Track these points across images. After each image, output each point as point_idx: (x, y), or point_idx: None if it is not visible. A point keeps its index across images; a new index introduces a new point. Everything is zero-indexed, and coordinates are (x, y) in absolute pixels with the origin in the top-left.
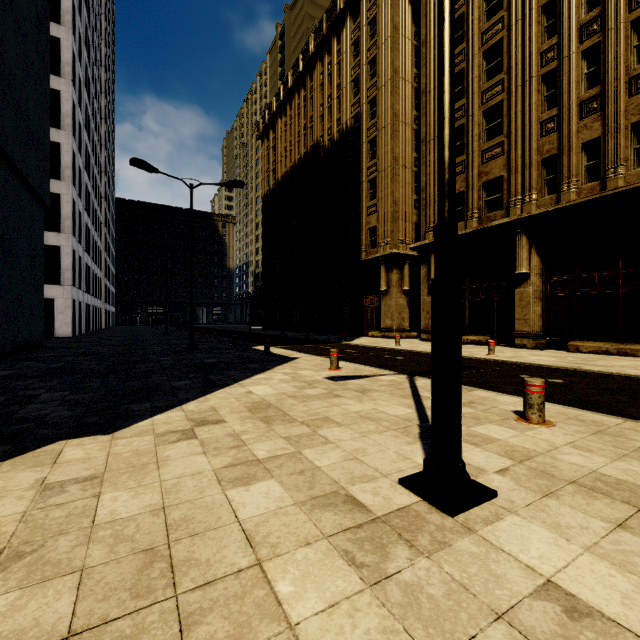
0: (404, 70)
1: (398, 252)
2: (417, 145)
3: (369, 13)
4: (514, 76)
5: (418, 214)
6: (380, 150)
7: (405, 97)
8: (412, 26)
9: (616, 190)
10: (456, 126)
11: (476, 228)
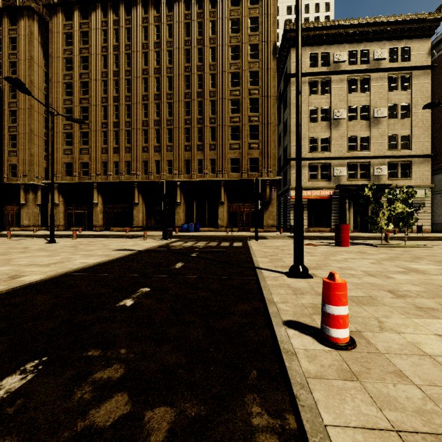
0: (38, 83)
1: (34, 183)
2: (46, 125)
3: (11, 32)
4: (93, 125)
5: (47, 163)
6: (20, 121)
7: (38, 98)
8: (43, 60)
9: (121, 181)
10: (68, 132)
11: (77, 181)
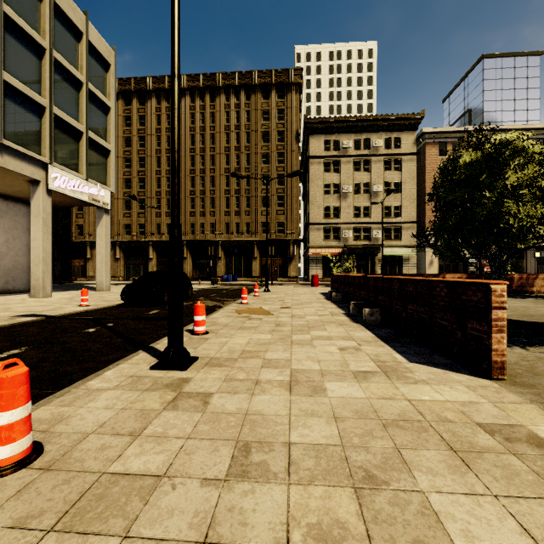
0: None
1: None
2: None
3: None
4: (149, 193)
5: None
6: None
7: None
8: None
9: None
10: (128, 198)
11: (136, 240)
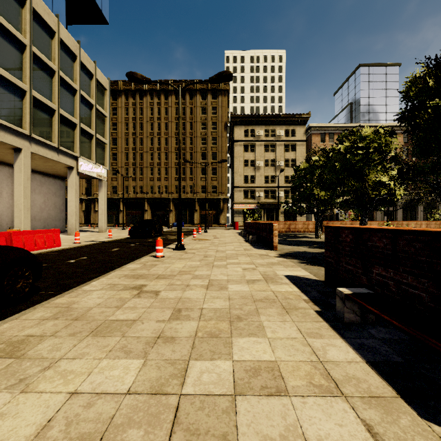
0: None
1: (82, 198)
2: None
3: None
4: (119, 164)
5: (87, 184)
6: None
7: None
8: None
9: (137, 197)
10: None
11: (110, 197)
